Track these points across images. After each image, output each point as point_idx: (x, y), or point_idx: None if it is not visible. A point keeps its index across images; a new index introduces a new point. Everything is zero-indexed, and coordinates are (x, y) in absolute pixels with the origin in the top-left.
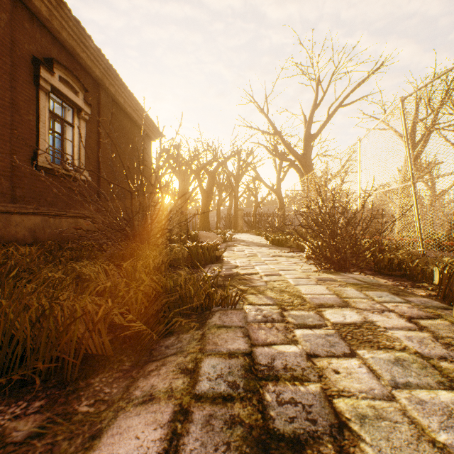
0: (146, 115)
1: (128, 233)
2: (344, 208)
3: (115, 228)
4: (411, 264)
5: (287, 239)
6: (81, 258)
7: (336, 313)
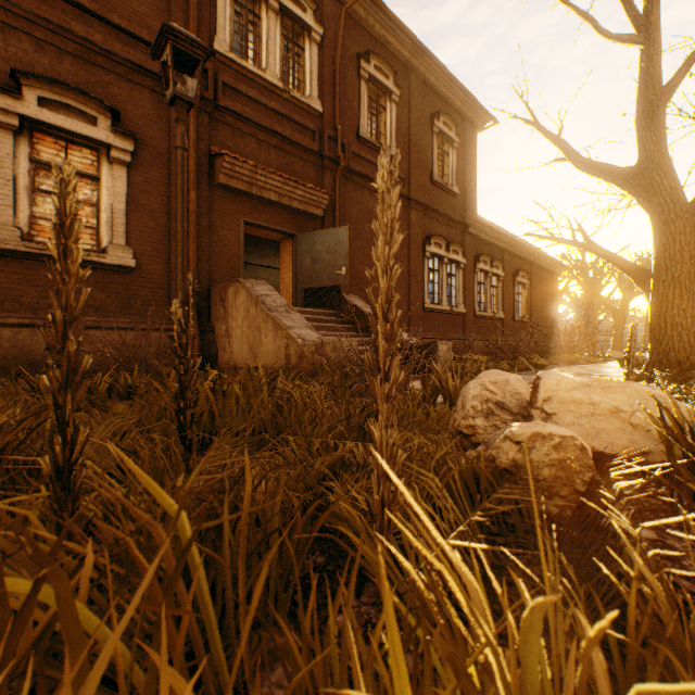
0: (556, 263)
1: (564, 349)
2: None
3: (557, 347)
4: None
5: None
6: None
7: None
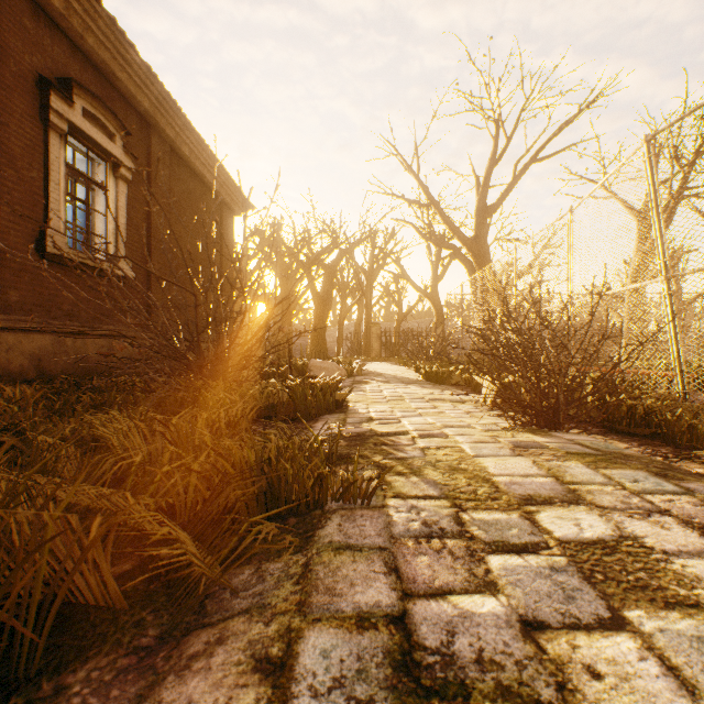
0: (226, 174)
1: (191, 363)
2: (544, 321)
3: (170, 354)
4: (670, 417)
5: (451, 372)
6: (111, 405)
7: (561, 518)
